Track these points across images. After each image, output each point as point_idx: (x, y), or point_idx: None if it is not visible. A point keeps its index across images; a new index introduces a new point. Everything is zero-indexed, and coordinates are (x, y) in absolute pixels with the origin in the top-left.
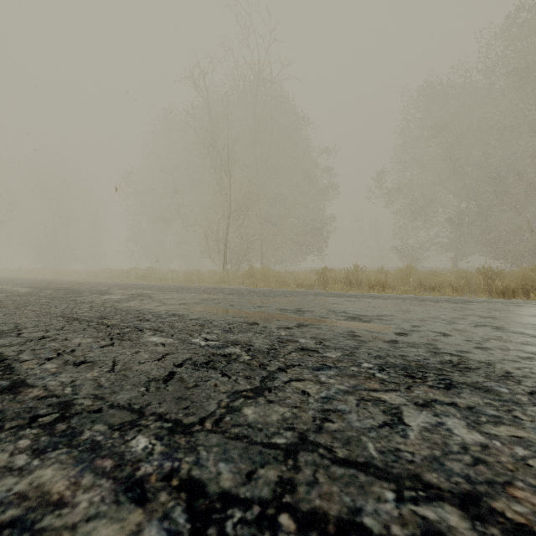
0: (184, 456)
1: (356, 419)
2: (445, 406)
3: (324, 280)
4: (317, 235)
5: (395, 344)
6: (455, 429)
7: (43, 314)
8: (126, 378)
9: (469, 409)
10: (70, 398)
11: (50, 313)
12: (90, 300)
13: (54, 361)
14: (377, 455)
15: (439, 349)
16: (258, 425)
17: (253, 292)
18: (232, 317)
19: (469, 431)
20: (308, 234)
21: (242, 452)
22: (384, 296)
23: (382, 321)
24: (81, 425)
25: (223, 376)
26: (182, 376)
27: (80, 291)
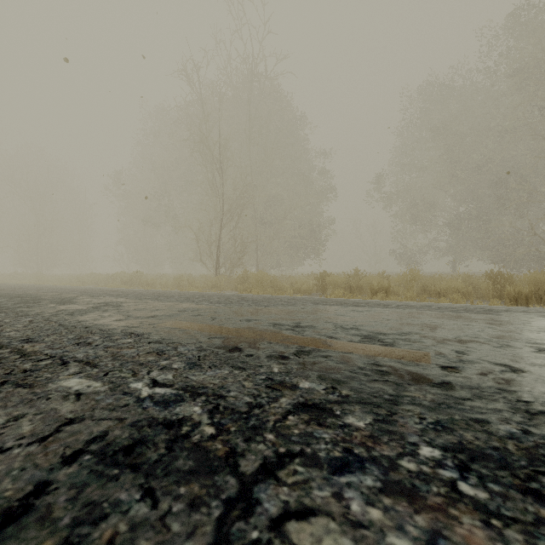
0: None
1: None
2: None
3: (323, 286)
4: (315, 239)
5: (452, 392)
6: None
7: None
8: None
9: None
10: None
11: None
12: (38, 311)
13: None
14: None
15: (529, 404)
16: None
17: (244, 300)
18: (207, 338)
19: None
20: (305, 238)
21: None
22: (394, 304)
23: (410, 343)
24: None
25: (142, 499)
26: (55, 500)
27: (39, 300)
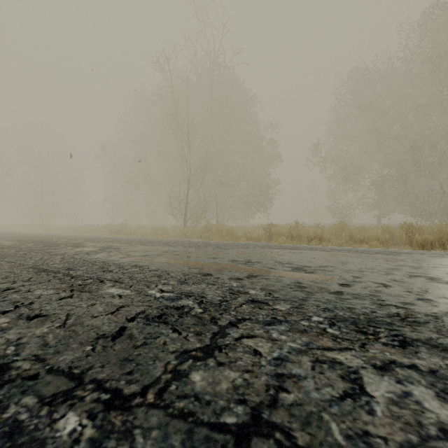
0: (116, 444)
1: (313, 387)
2: (406, 369)
3: (270, 234)
4: (264, 196)
5: (341, 296)
6: (424, 401)
7: (17, 265)
8: (75, 334)
9: (432, 373)
10: (9, 360)
11: (23, 264)
12: (63, 252)
13: (9, 315)
14: (343, 442)
15: (383, 301)
16: (206, 396)
17: (208, 245)
18: (188, 268)
19: (441, 405)
20: (256, 196)
21: (185, 438)
22: (322, 248)
23: (324, 271)
24: (9, 398)
25: (173, 332)
26: (132, 332)
27: (57, 244)
